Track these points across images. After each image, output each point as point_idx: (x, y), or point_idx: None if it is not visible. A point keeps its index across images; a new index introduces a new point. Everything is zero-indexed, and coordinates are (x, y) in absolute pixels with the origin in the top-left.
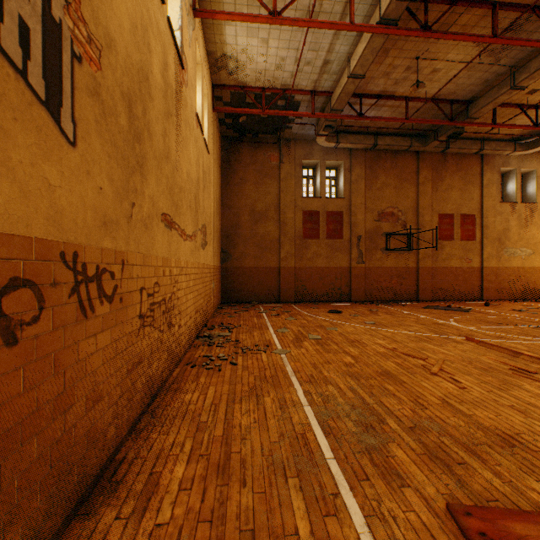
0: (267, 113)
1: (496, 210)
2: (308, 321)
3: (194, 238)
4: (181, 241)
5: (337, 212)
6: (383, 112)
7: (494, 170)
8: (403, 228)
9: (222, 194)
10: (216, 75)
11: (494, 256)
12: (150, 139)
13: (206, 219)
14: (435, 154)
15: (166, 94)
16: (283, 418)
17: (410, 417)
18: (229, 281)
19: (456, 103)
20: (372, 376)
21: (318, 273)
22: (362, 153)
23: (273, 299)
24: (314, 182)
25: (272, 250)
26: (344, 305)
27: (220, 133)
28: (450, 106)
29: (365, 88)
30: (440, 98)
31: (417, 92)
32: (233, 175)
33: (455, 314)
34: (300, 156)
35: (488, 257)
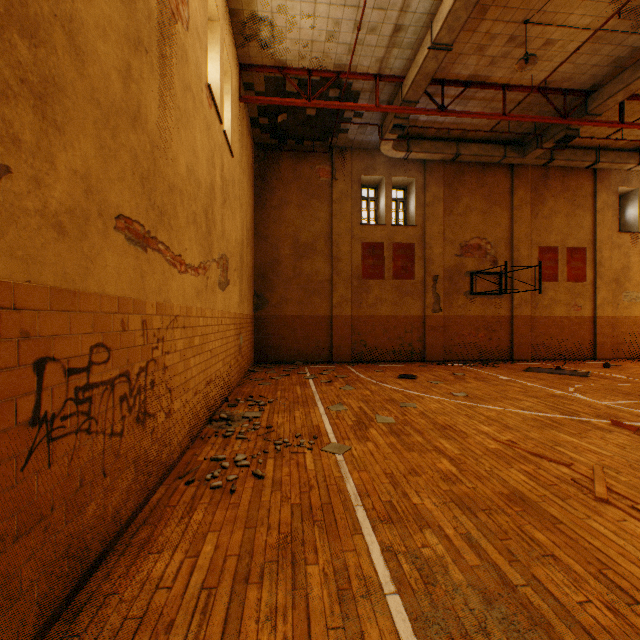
0: (314, 105)
1: (613, 242)
2: (372, 391)
3: (203, 271)
4: (174, 273)
5: (407, 244)
6: (471, 108)
7: (611, 189)
8: (493, 265)
9: (255, 220)
10: (244, 49)
11: (611, 301)
12: (77, 57)
13: (228, 248)
14: (534, 169)
15: (132, 3)
16: (347, 637)
17: (617, 634)
18: (264, 335)
19: (570, 94)
20: (497, 506)
21: (382, 324)
22: (439, 166)
23: (323, 358)
24: (376, 205)
25: (322, 293)
26: (417, 366)
27: (253, 139)
28: (563, 98)
29: (450, 70)
30: (549, 86)
31: (524, 71)
32: (270, 194)
33: (571, 380)
34: (359, 170)
35: (602, 304)
